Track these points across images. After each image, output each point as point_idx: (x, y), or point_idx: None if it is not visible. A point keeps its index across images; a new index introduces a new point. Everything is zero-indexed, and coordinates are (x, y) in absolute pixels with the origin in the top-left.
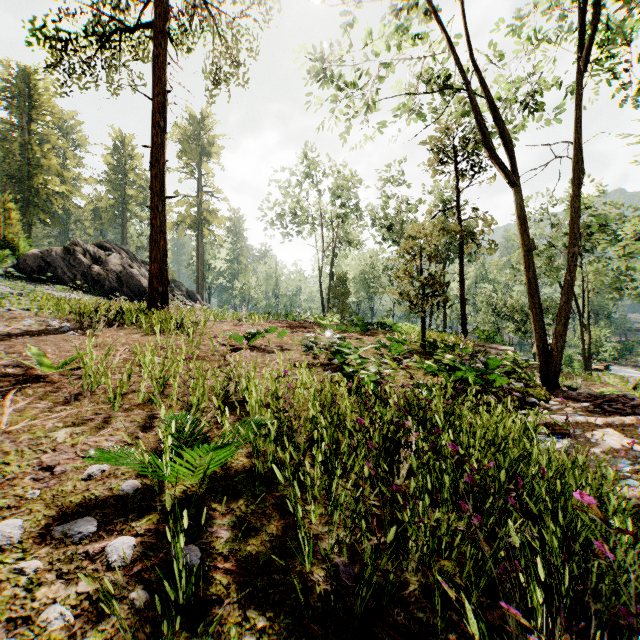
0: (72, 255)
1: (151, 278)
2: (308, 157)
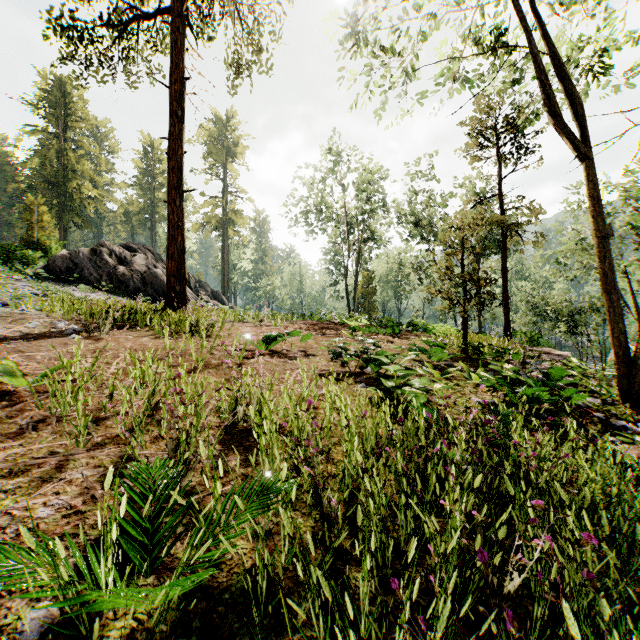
0: (98, 256)
1: (168, 277)
2: (333, 151)
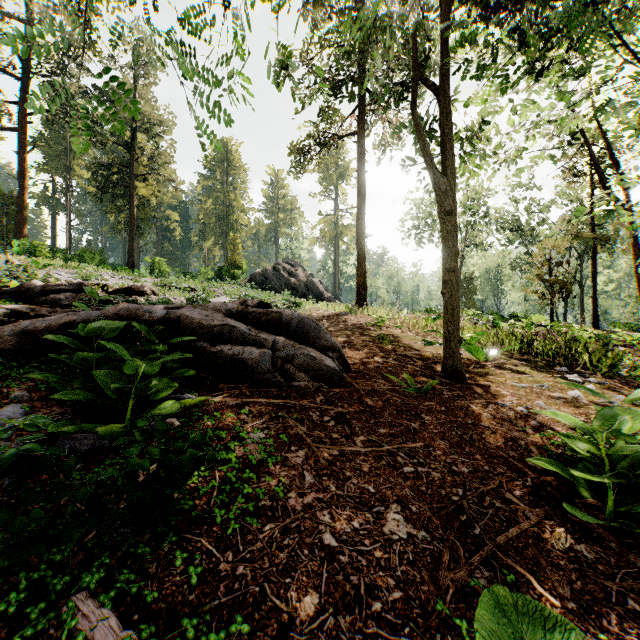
0: (278, 272)
1: (358, 286)
2: None
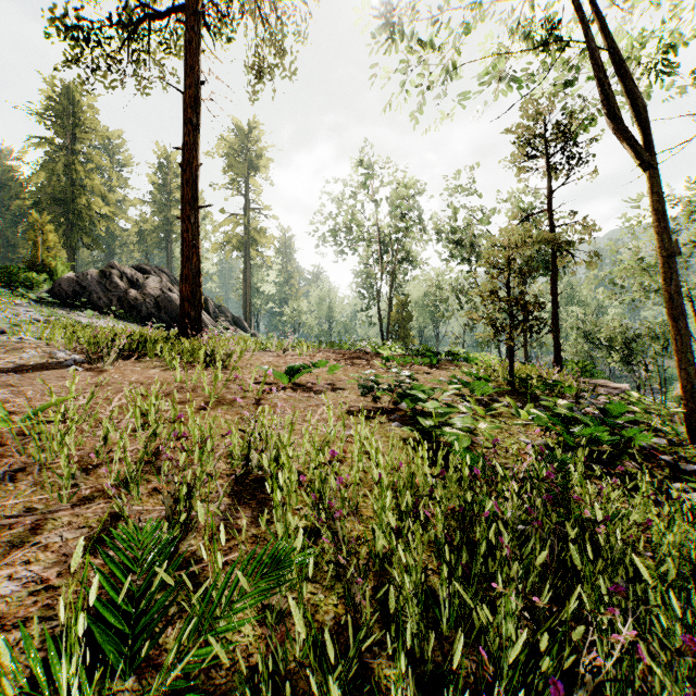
0: (108, 278)
1: (182, 301)
2: (365, 163)
